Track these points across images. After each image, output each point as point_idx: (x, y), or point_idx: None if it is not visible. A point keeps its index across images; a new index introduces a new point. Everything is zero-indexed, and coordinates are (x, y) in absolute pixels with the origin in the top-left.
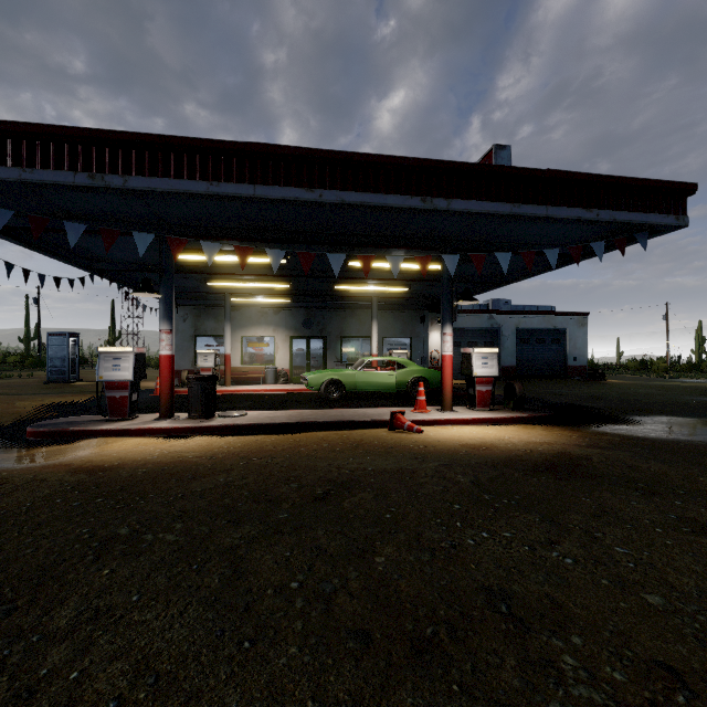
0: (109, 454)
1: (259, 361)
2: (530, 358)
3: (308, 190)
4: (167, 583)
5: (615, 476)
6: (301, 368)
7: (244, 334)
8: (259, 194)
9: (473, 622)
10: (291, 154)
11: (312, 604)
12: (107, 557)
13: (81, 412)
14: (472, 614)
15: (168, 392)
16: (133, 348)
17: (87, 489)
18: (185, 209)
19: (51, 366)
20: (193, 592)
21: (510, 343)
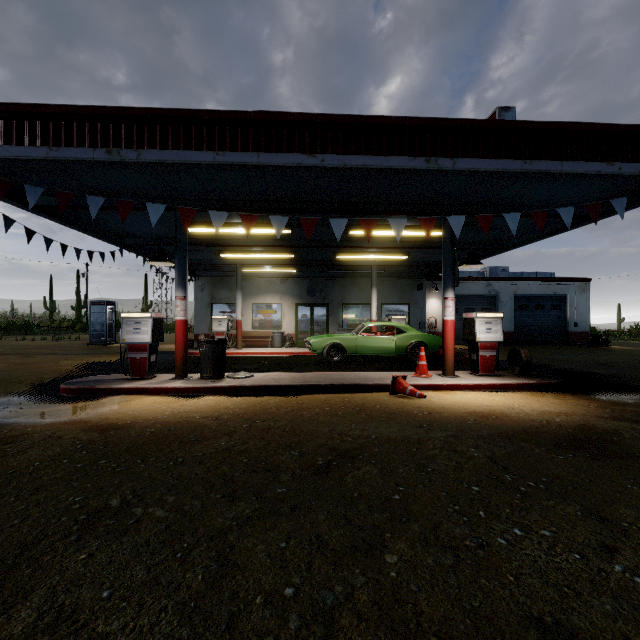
0: (126, 412)
1: (267, 326)
2: (529, 324)
3: (310, 155)
4: (144, 577)
5: None
6: (305, 333)
7: (254, 301)
8: (262, 162)
9: None
10: (293, 120)
11: (309, 626)
12: (91, 534)
13: (111, 371)
14: None
15: (182, 354)
16: (151, 313)
17: (95, 449)
18: (195, 182)
19: (92, 330)
20: (171, 593)
21: (508, 309)
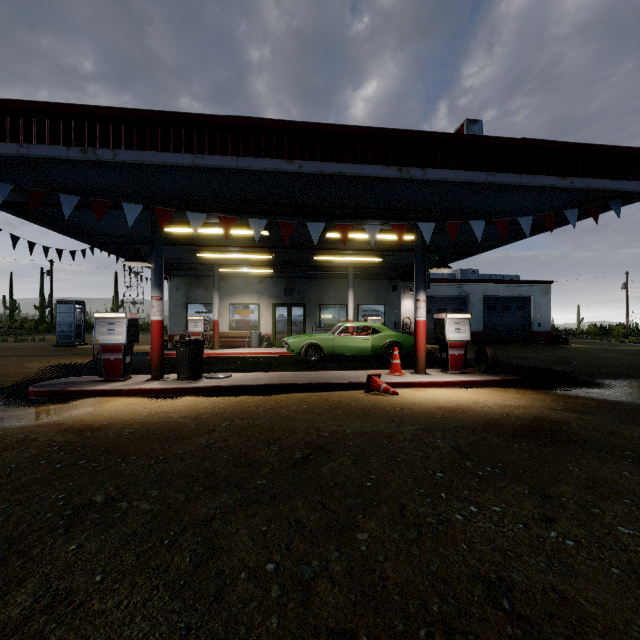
0: (101, 414)
1: (244, 327)
2: (497, 324)
3: (288, 161)
4: (134, 562)
5: (599, 443)
6: (282, 333)
7: (231, 301)
8: (241, 166)
9: (472, 622)
10: (271, 126)
11: (289, 593)
12: (78, 528)
13: (82, 373)
14: (470, 611)
15: (158, 355)
16: (126, 314)
17: (73, 450)
18: (173, 183)
19: (59, 330)
20: (161, 574)
21: (478, 309)
